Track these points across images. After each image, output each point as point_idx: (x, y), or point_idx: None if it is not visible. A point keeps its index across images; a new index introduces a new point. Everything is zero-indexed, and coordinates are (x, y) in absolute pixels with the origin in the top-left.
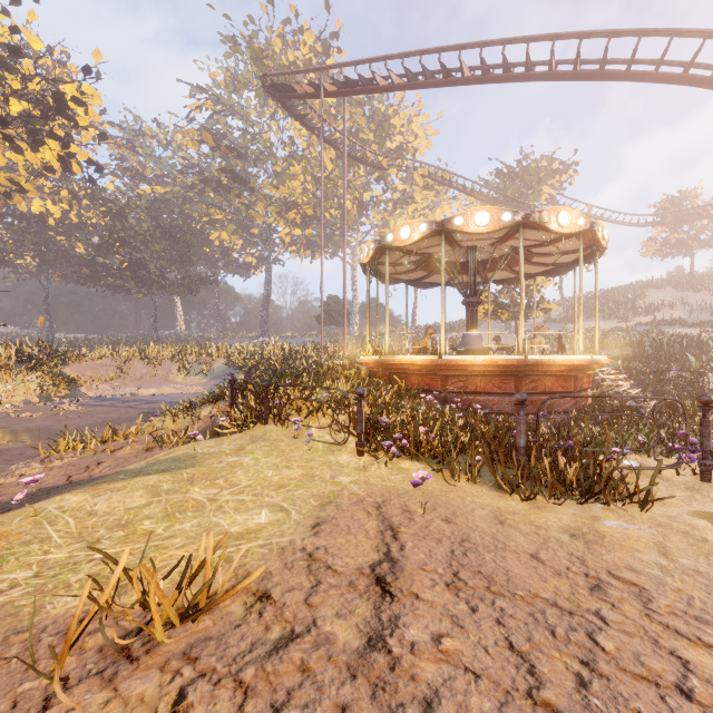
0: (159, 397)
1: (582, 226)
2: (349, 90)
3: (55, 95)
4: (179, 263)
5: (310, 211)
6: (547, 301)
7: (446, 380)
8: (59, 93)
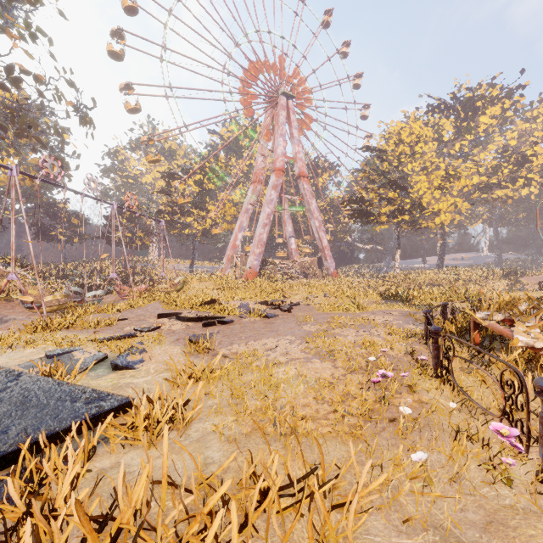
0: None
1: None
2: None
3: (522, 157)
4: None
5: None
6: None
7: None
8: (523, 156)
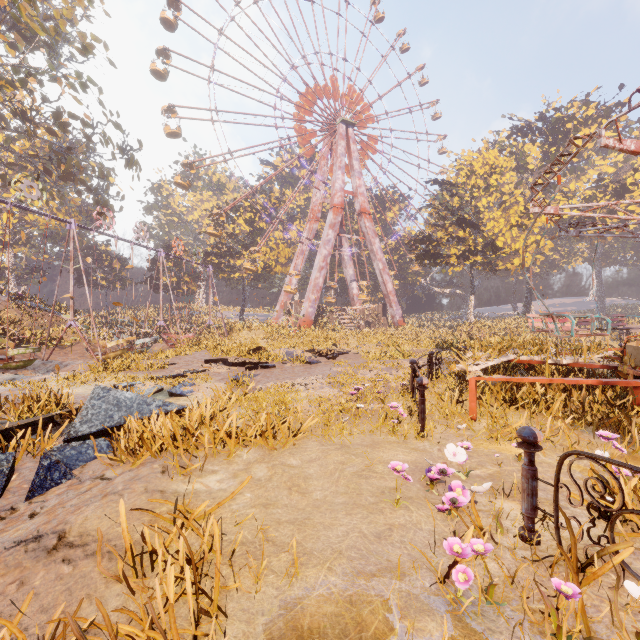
0: None
1: None
2: None
3: (620, 187)
4: None
5: None
6: None
7: None
8: (622, 185)
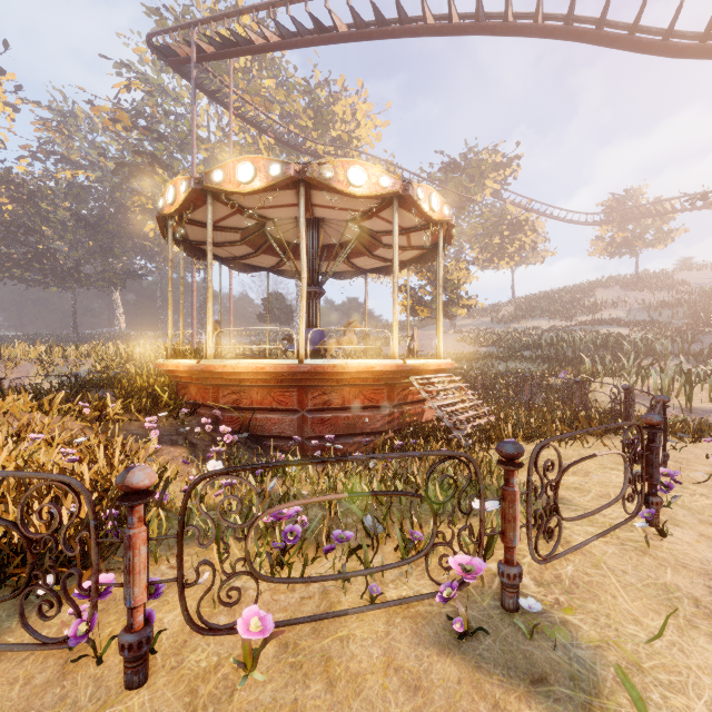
0: None
1: (387, 188)
2: (227, 51)
3: None
4: (99, 254)
5: None
6: (469, 297)
7: (218, 392)
8: None
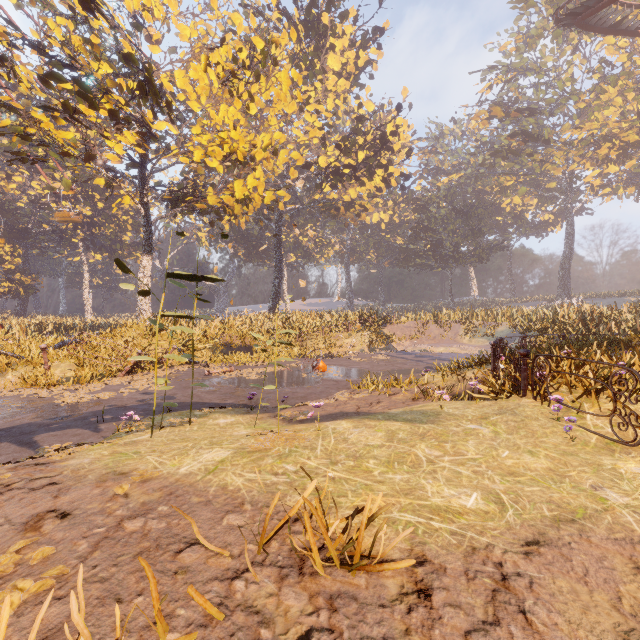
0: (445, 355)
1: None
2: None
3: (380, 137)
4: (471, 236)
5: (632, 136)
6: None
7: None
8: (383, 134)
